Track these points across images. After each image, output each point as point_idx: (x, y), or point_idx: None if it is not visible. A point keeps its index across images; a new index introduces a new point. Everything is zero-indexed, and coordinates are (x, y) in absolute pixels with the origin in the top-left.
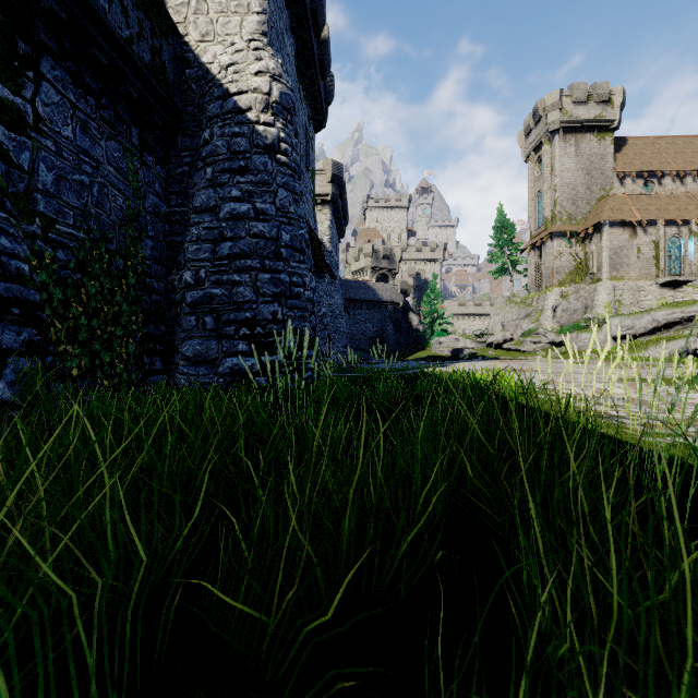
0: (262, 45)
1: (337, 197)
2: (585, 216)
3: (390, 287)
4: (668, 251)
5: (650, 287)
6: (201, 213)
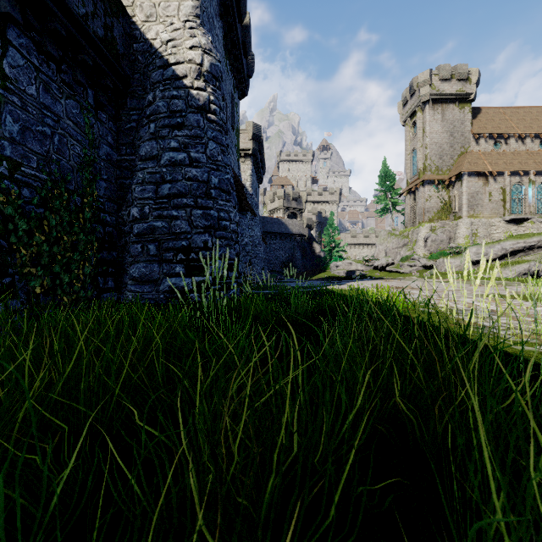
0: (195, 25)
1: (257, 152)
2: (449, 168)
3: (298, 222)
4: (512, 195)
5: (499, 223)
6: (145, 160)
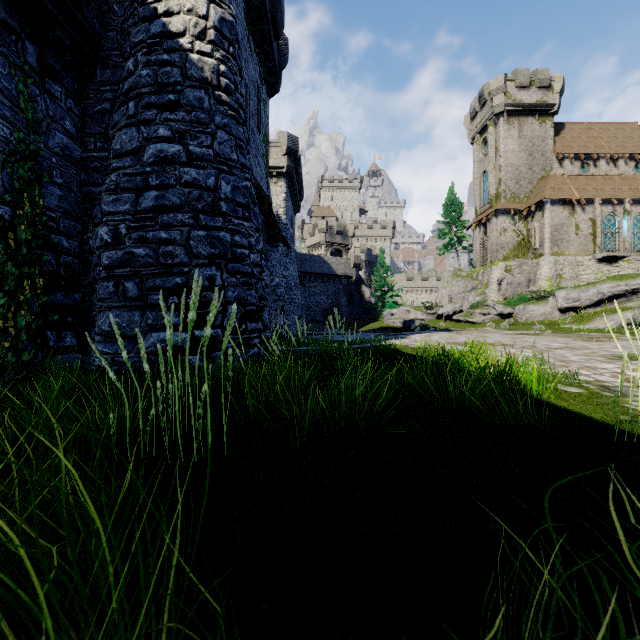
0: None
1: (292, 170)
2: (527, 195)
3: (344, 261)
4: (604, 228)
5: (588, 262)
6: (122, 157)
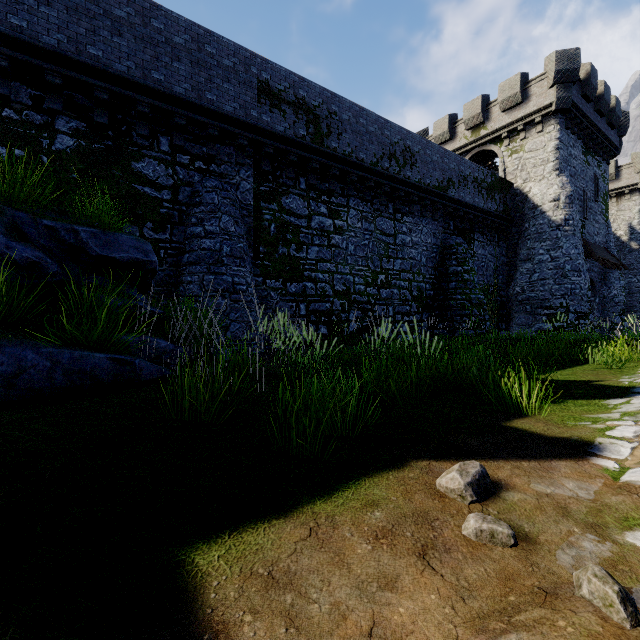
0: (555, 176)
1: None
2: None
3: None
4: None
5: None
6: (523, 261)
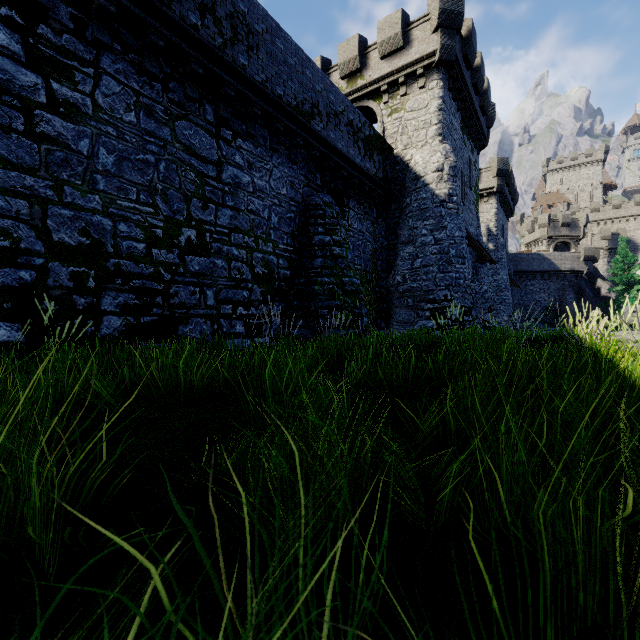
0: (438, 142)
1: (502, 188)
2: None
3: (570, 255)
4: None
5: None
6: (405, 244)
